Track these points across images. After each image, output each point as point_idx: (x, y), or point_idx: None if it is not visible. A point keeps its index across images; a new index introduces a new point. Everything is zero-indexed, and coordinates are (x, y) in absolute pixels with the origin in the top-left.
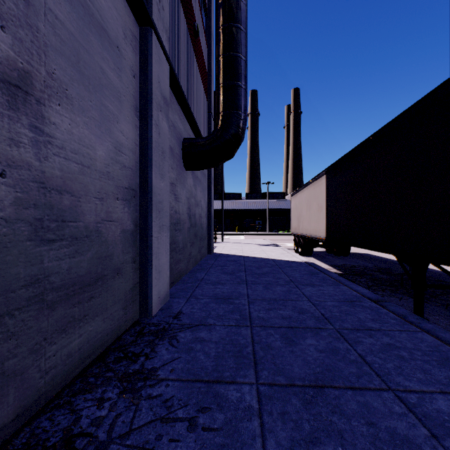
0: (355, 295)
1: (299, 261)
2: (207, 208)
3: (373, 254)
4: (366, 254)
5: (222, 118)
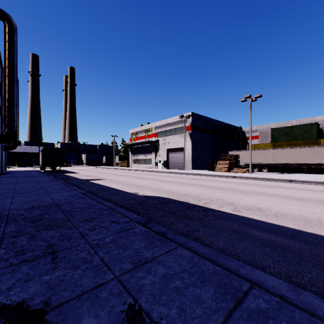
0: (37, 171)
1: (35, 170)
2: (5, 157)
3: (65, 170)
4: (63, 170)
5: (13, 142)
